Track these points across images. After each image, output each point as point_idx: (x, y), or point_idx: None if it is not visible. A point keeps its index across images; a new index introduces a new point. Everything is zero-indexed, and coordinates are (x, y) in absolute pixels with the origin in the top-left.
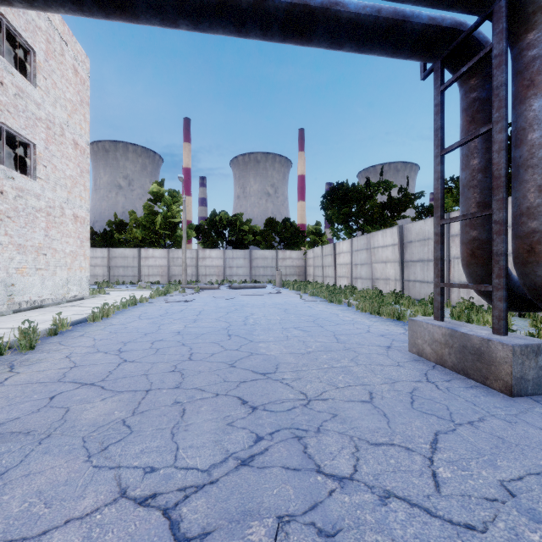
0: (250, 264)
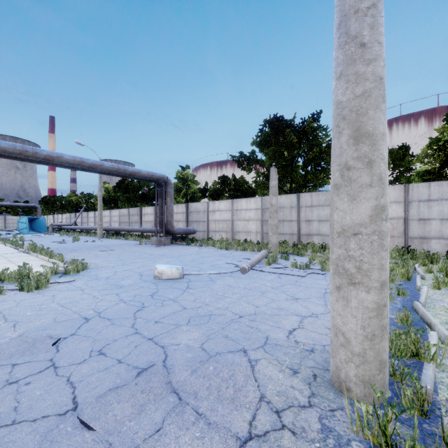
0: (5, 222)
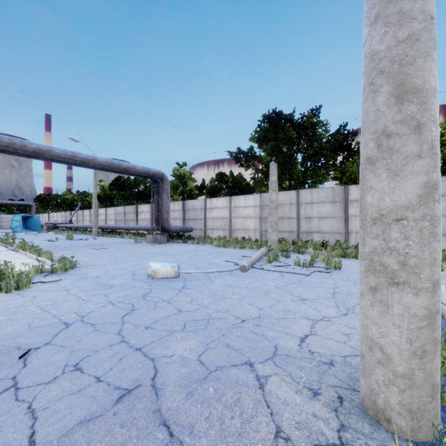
0: None
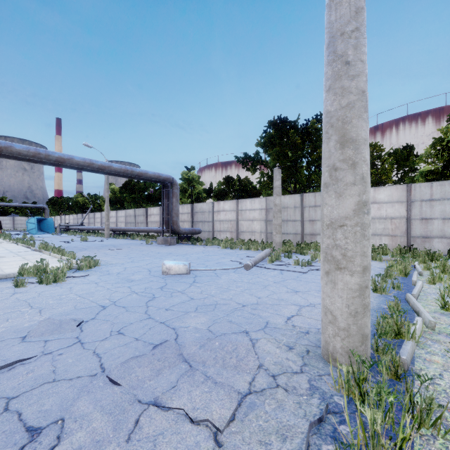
0: (13, 223)
